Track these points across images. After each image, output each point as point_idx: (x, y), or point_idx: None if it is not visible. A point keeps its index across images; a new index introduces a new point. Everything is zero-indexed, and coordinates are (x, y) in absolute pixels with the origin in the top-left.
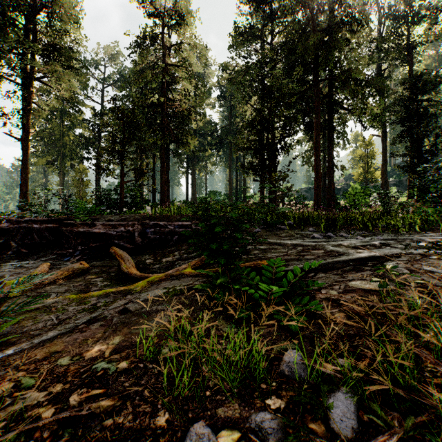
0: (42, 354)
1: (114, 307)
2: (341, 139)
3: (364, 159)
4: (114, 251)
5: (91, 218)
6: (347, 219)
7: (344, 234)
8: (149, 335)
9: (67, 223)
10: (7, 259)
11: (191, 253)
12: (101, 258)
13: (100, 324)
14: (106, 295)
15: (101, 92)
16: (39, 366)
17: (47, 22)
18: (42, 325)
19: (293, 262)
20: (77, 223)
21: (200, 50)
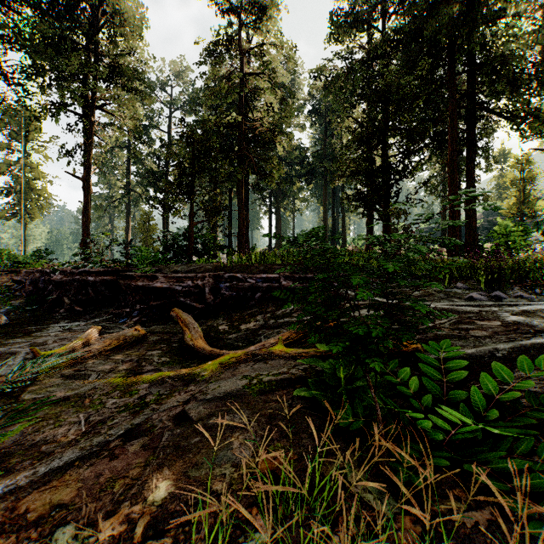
0: (37, 507)
1: (168, 408)
2: (483, 158)
3: (517, 184)
4: (177, 313)
5: (154, 269)
6: (519, 270)
7: (525, 294)
8: (218, 491)
9: (125, 275)
10: (58, 318)
11: (280, 318)
12: (163, 321)
13: (142, 442)
14: (160, 382)
15: (170, 120)
16: (20, 542)
17: (109, 38)
18: (62, 433)
19: (451, 341)
20: (135, 275)
21: (287, 53)
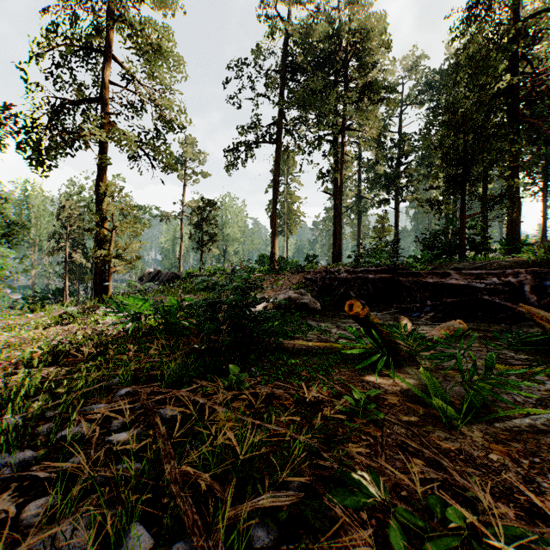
0: None
1: None
2: None
3: None
4: (525, 310)
5: (428, 267)
6: None
7: None
8: None
9: (406, 273)
10: None
11: None
12: (466, 319)
13: None
14: None
15: (399, 118)
16: None
17: (360, 63)
18: (509, 398)
19: None
20: (421, 272)
21: None
